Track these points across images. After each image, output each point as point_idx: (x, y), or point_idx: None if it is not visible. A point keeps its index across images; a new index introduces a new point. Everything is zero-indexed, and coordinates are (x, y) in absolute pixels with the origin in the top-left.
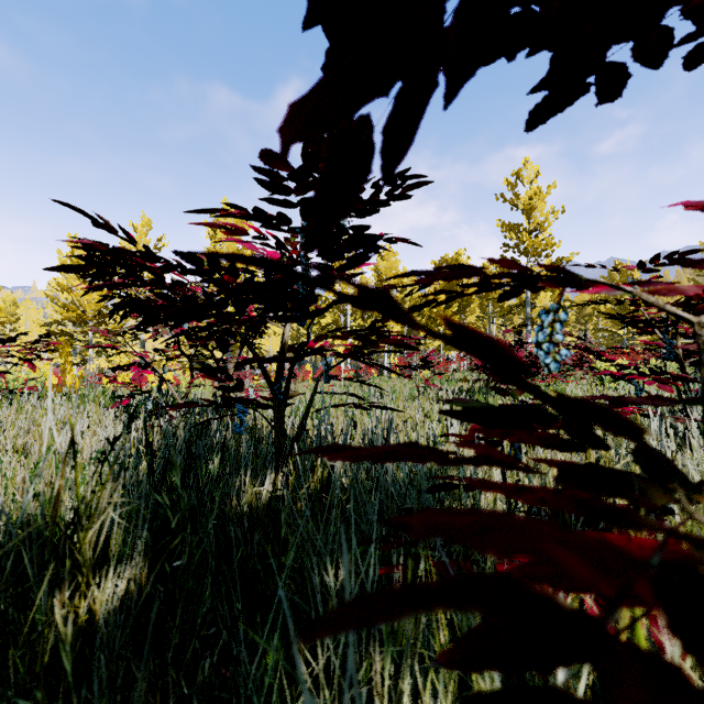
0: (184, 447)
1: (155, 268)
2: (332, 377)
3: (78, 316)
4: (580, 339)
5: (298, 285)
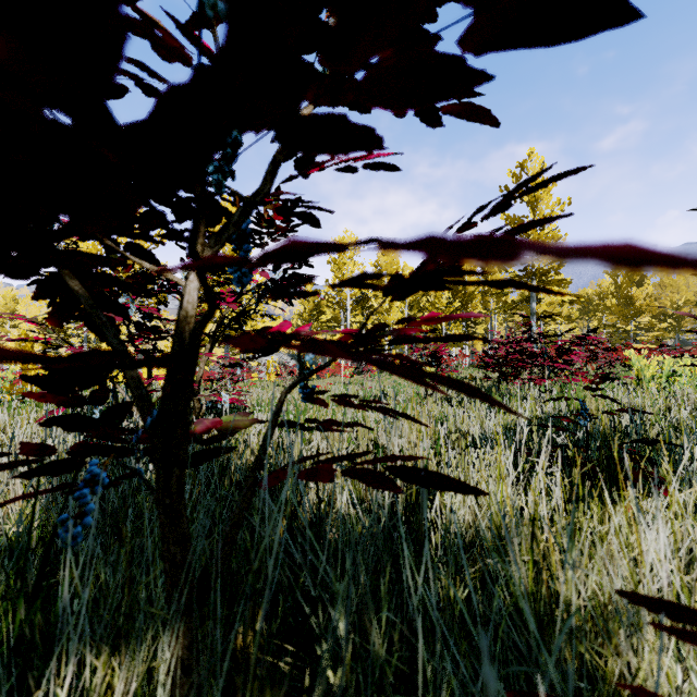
0: None
1: None
2: (309, 396)
3: None
4: None
5: None
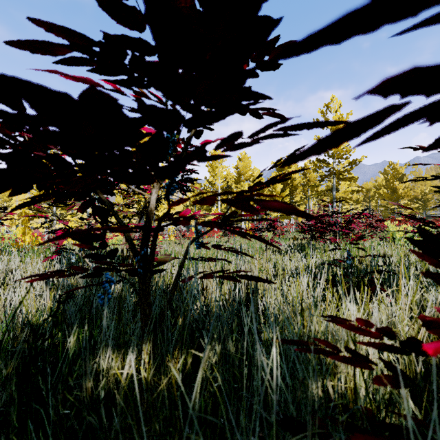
0: (79, 300)
1: (2, 128)
2: (201, 245)
3: None
4: (411, 209)
5: None
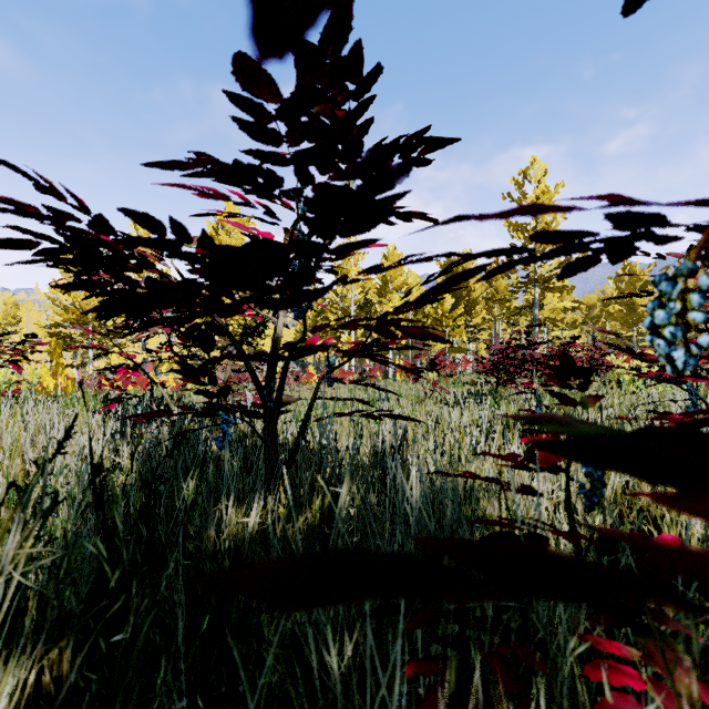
0: (167, 459)
1: (114, 244)
2: (336, 380)
3: (78, 317)
4: (617, 336)
5: (293, 266)
